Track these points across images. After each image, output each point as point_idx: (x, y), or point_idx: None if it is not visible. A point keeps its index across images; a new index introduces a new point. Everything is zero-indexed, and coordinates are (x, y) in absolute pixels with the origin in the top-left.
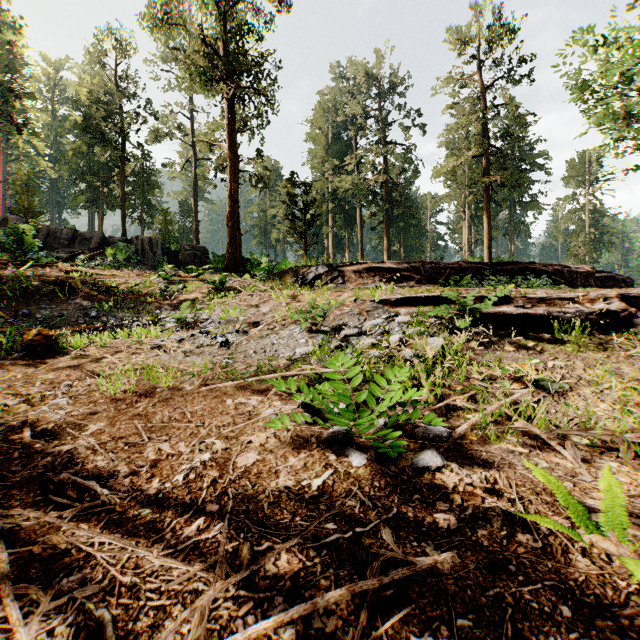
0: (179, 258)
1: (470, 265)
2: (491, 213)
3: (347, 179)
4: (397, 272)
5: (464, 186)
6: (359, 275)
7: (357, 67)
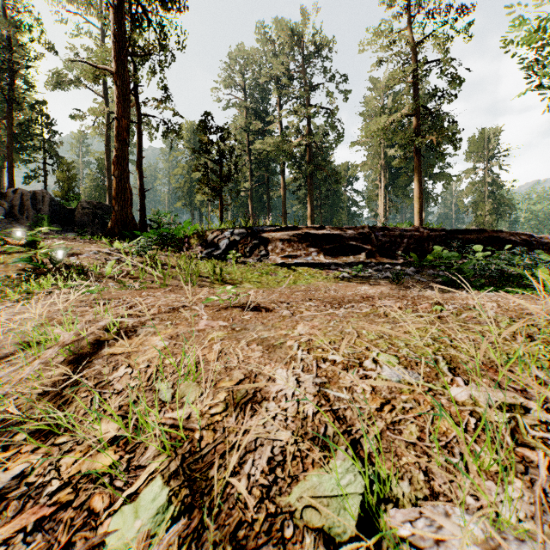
0: (74, 217)
1: (433, 233)
2: (404, 182)
3: (270, 141)
4: (340, 241)
5: (380, 156)
6: (288, 244)
7: (281, 24)
